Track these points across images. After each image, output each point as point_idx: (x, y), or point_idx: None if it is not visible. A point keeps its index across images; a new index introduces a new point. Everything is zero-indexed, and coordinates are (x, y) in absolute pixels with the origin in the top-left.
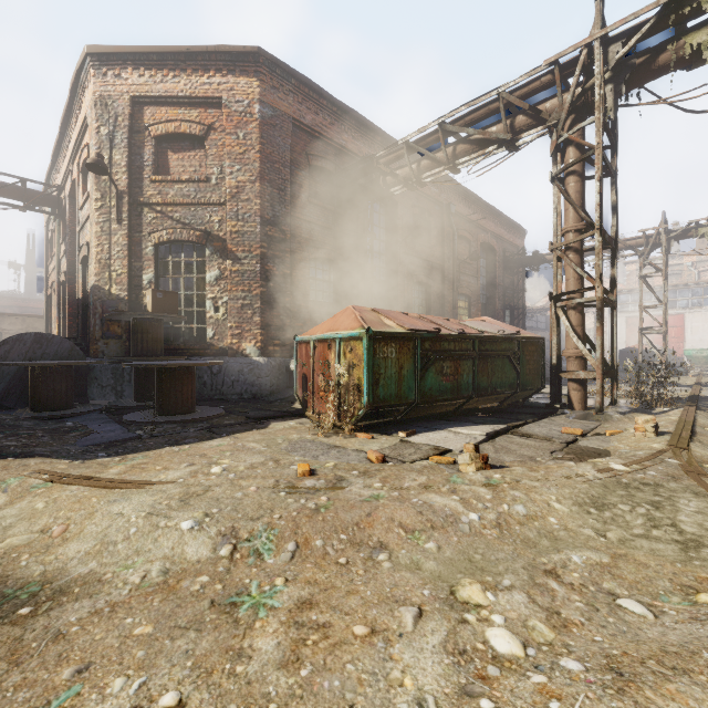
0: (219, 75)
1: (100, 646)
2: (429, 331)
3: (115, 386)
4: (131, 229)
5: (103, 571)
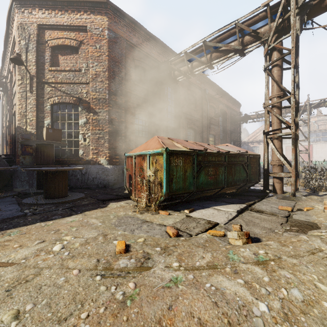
0: (86, 14)
1: None
2: (201, 150)
3: (28, 181)
4: (37, 96)
5: None
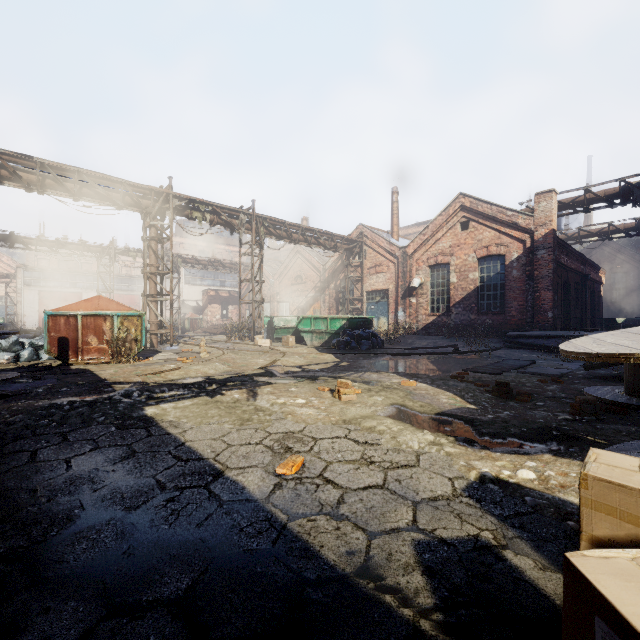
0: None
1: (247, 368)
2: None
3: None
4: None
5: (224, 370)
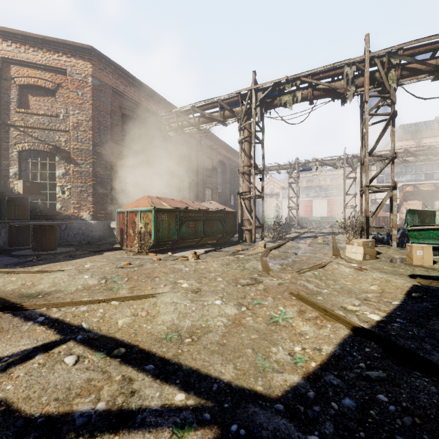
0: (65, 56)
1: (74, 297)
2: (183, 208)
3: None
4: (0, 140)
5: (60, 289)
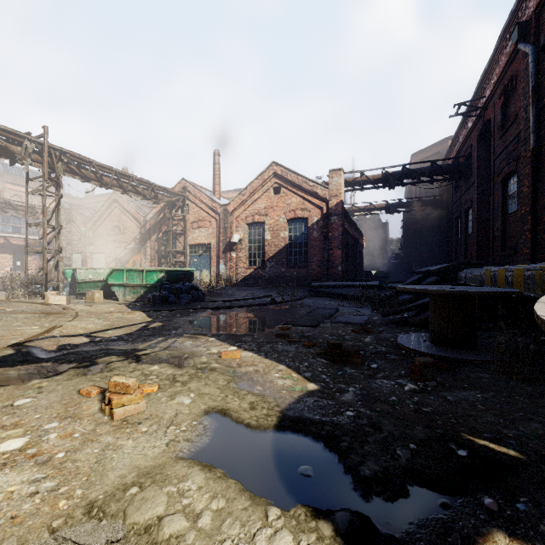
0: None
1: None
2: None
3: None
4: None
5: None
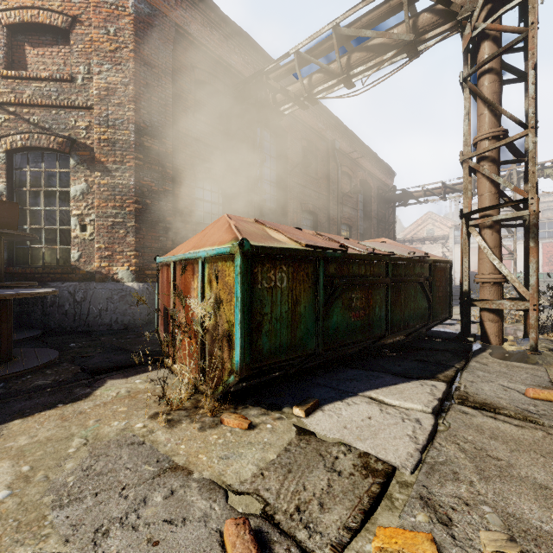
0: None
1: None
2: (334, 249)
3: None
4: None
5: None
